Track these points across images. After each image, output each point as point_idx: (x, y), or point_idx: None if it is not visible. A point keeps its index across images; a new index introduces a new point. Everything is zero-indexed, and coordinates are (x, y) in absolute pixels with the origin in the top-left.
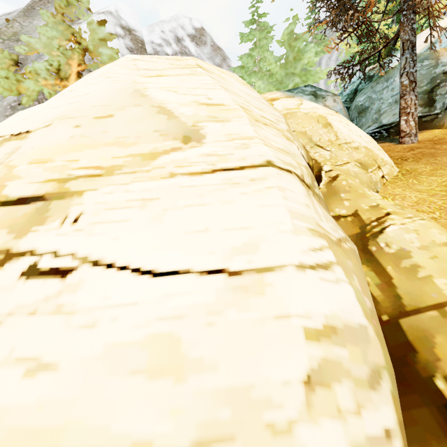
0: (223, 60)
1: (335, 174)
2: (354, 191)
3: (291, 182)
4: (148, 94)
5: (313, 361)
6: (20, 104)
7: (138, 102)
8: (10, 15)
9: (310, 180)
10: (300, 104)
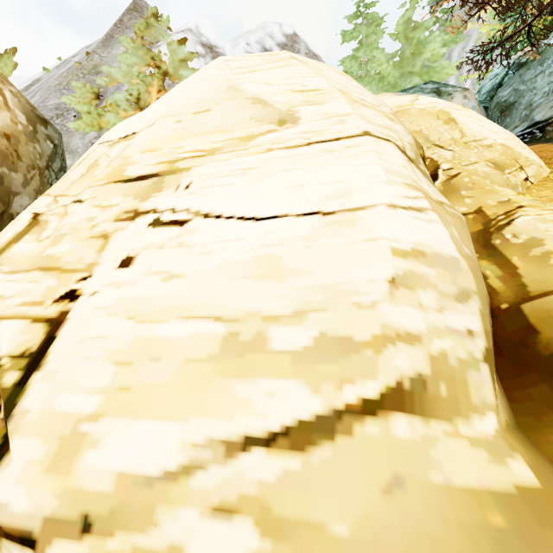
0: None
1: (456, 172)
2: (479, 188)
3: (389, 148)
4: (242, 89)
5: (399, 270)
6: None
7: (233, 96)
8: (90, 47)
9: (413, 155)
10: (415, 100)
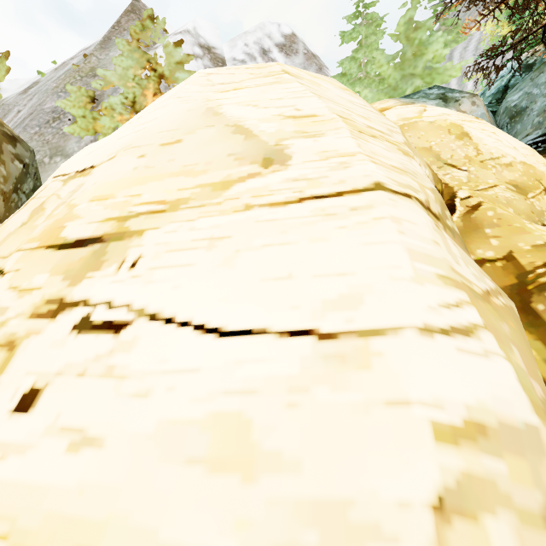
0: (318, 70)
1: (476, 202)
2: (506, 225)
3: (411, 210)
4: (222, 112)
5: (448, 475)
6: None
7: (211, 122)
8: (88, 49)
9: (439, 208)
10: (423, 111)
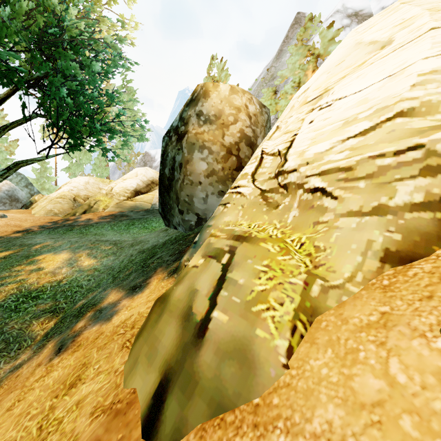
0: None
1: None
2: None
3: None
4: (363, 41)
5: (418, 81)
6: (277, 118)
7: (357, 48)
8: (268, 65)
9: None
10: None
